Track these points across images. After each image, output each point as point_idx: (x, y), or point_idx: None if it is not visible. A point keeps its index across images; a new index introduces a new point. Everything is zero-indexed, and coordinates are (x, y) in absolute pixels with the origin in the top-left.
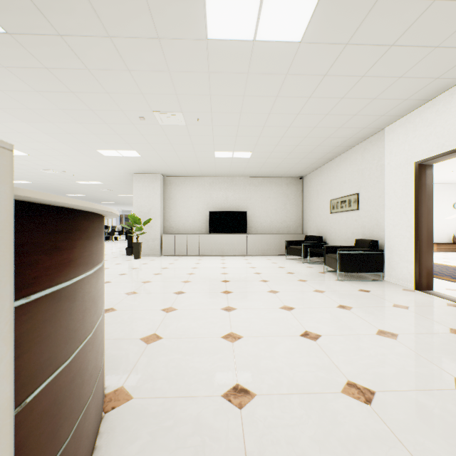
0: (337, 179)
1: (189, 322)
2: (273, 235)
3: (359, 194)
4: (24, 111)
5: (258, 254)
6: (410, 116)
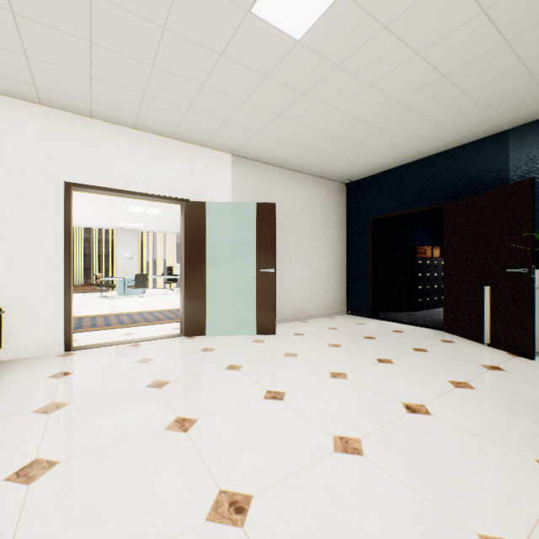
0: None
1: None
2: None
3: None
4: None
5: None
6: (55, 114)
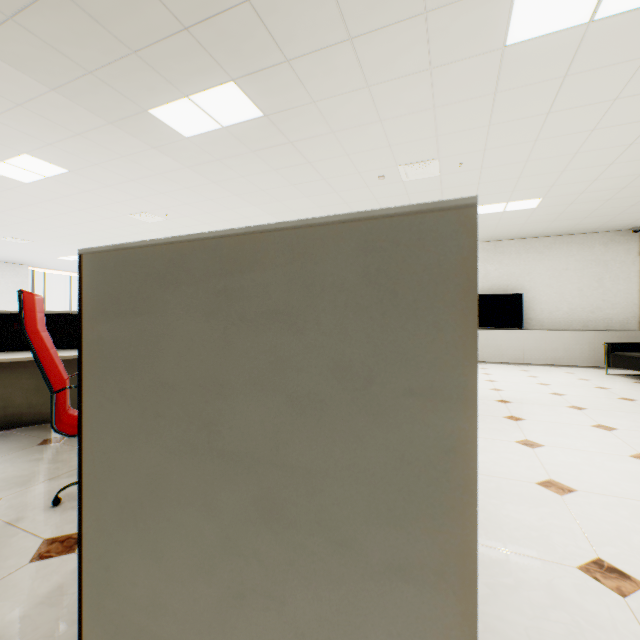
0: None
1: None
2: (575, 332)
3: None
4: (257, 194)
5: (546, 362)
6: None
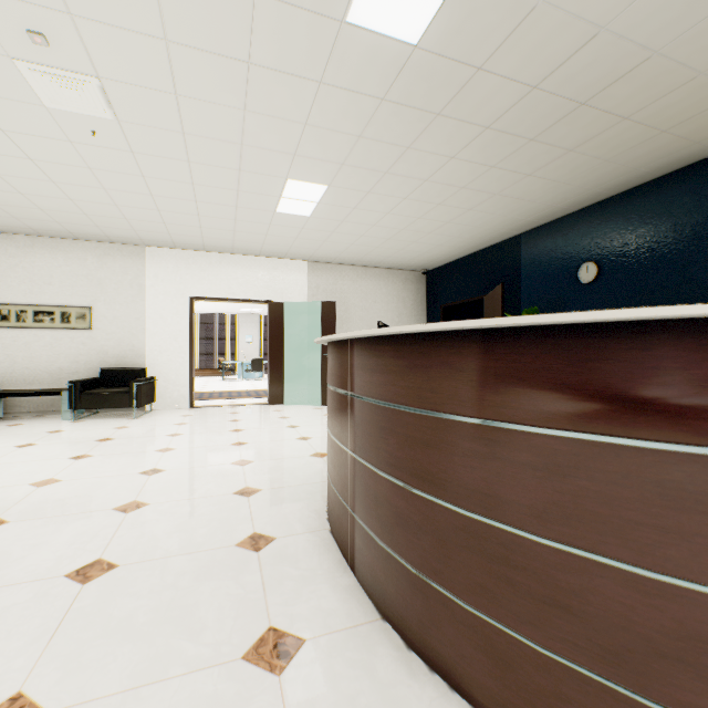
0: (22, 272)
1: (281, 450)
2: None
3: (94, 309)
4: None
5: None
6: (184, 253)
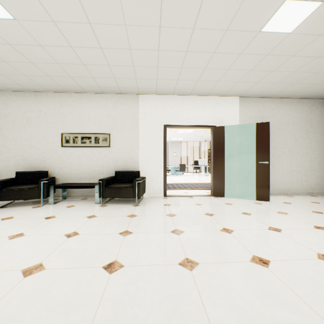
0: (75, 114)
1: None
2: None
3: (111, 135)
4: None
5: None
6: (160, 97)
